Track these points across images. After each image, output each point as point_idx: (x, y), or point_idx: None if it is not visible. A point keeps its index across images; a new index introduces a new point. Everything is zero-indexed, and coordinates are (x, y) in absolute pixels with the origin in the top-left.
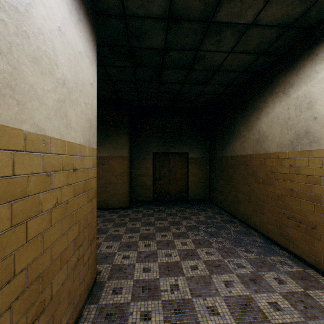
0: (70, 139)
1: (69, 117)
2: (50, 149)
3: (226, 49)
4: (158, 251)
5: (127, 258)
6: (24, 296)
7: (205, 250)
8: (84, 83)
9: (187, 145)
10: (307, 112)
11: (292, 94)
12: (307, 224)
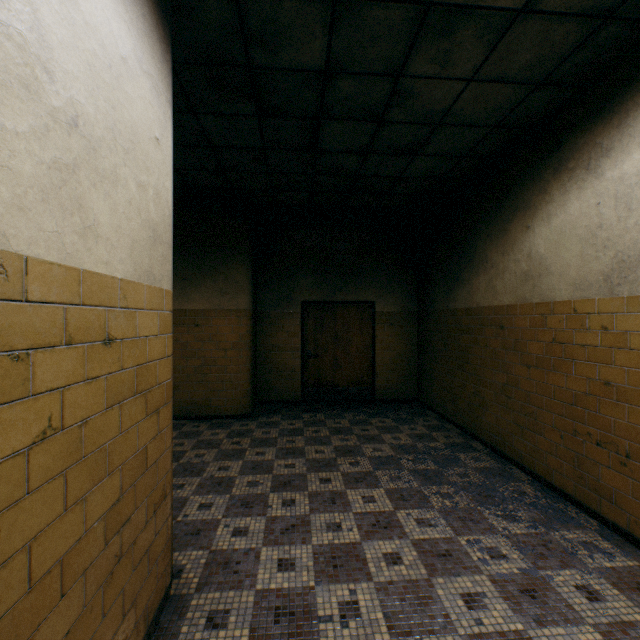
0: (92, 267)
1: (89, 211)
2: (25, 288)
3: (462, 72)
4: (313, 518)
5: (244, 536)
6: None
7: (416, 516)
8: (137, 135)
9: (372, 285)
10: None
11: (609, 171)
12: None
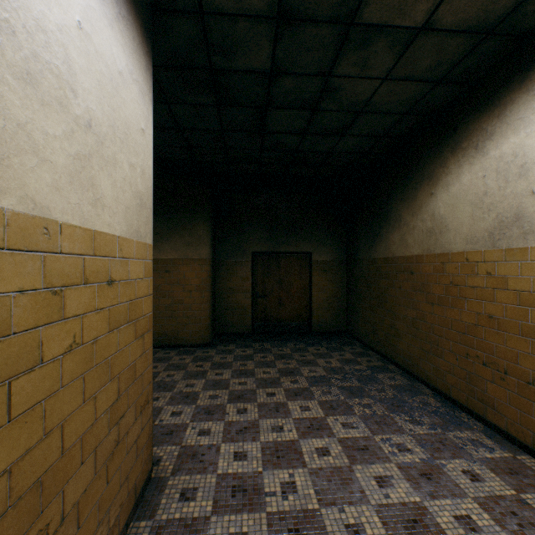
0: (100, 228)
1: (98, 188)
2: (60, 244)
3: (378, 73)
4: (261, 422)
5: (207, 435)
6: (4, 525)
7: (342, 420)
8: (129, 128)
9: (310, 239)
10: (518, 182)
11: (492, 151)
12: (518, 375)
